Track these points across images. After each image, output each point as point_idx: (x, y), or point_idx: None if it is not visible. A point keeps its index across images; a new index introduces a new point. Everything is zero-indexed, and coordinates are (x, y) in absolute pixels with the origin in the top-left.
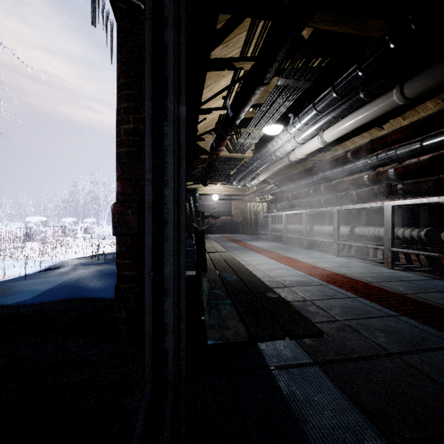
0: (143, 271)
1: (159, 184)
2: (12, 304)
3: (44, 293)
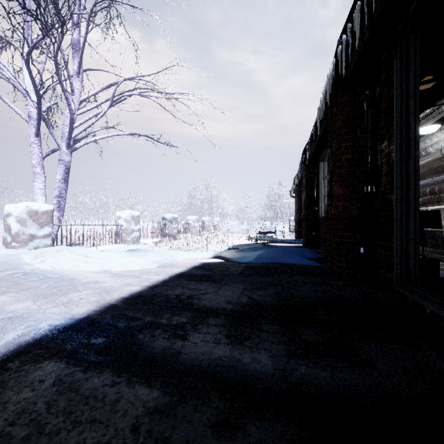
0: (396, 230)
1: (406, 189)
2: (245, 262)
3: (257, 258)
